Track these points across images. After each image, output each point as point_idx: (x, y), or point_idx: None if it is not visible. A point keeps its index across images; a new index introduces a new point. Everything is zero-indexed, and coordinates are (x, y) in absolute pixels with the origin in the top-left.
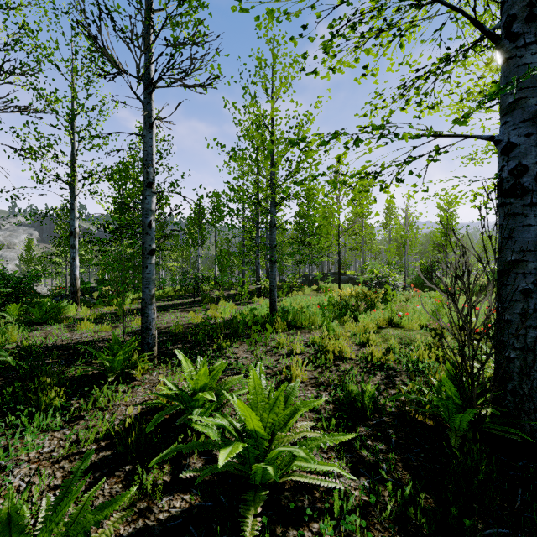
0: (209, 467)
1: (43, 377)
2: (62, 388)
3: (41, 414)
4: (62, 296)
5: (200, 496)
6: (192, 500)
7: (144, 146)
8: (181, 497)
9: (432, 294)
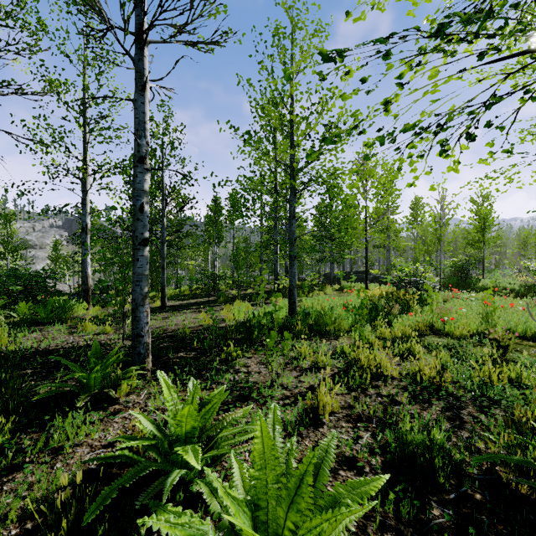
0: None
1: None
2: (9, 419)
3: None
4: (78, 294)
5: None
6: None
7: (135, 113)
8: None
9: (473, 295)
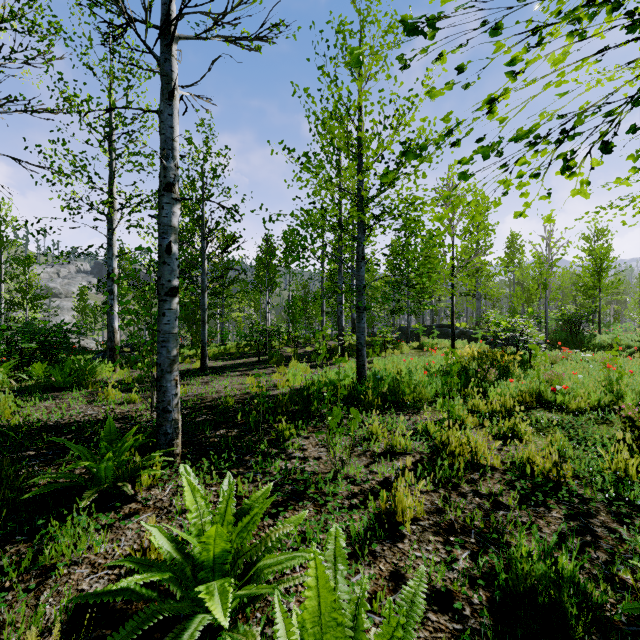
0: None
1: None
2: None
3: None
4: (105, 353)
5: None
6: None
7: (161, 127)
8: None
9: (590, 355)
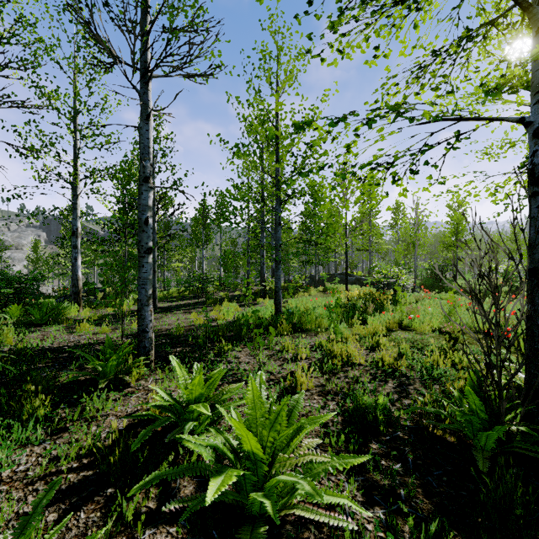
0: (198, 497)
1: (26, 385)
2: (48, 397)
3: (20, 427)
4: (65, 297)
5: (188, 531)
6: (179, 534)
7: (141, 138)
8: (167, 531)
9: (443, 295)
